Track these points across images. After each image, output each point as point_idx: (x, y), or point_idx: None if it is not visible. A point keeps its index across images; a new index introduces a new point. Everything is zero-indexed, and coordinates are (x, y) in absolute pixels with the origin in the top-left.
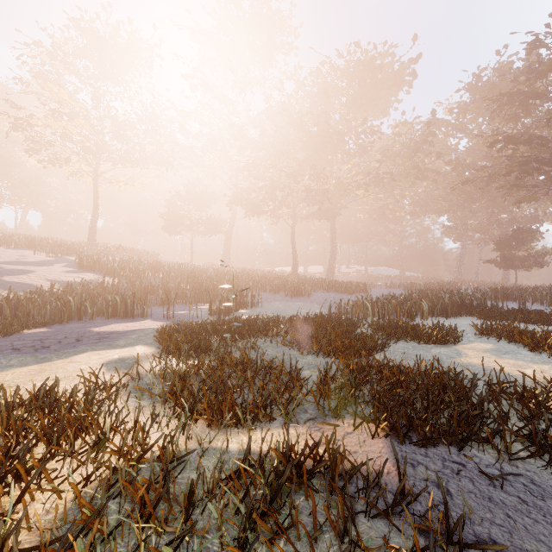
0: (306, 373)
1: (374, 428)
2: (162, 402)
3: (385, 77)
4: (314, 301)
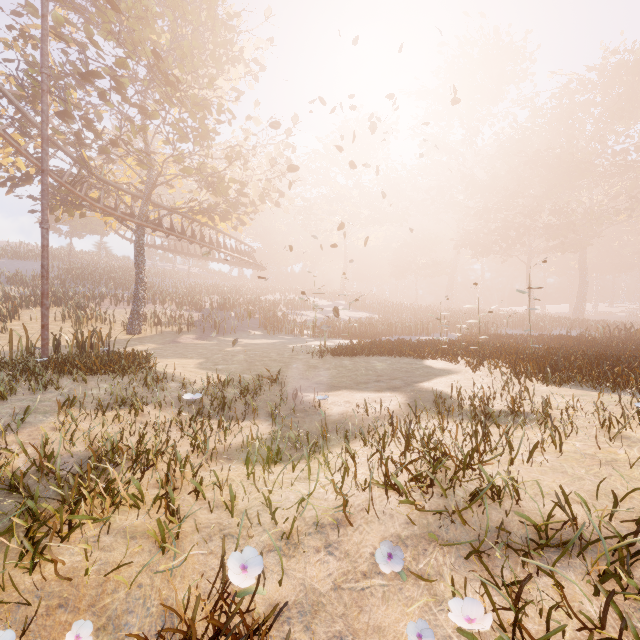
0: None
1: None
2: None
3: None
4: None
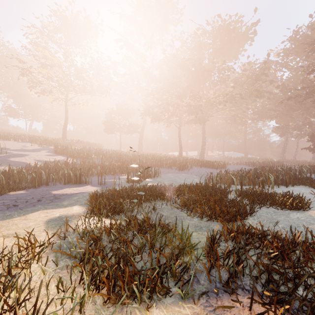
0: (194, 234)
1: (271, 313)
2: (74, 266)
3: (237, 35)
4: (193, 173)
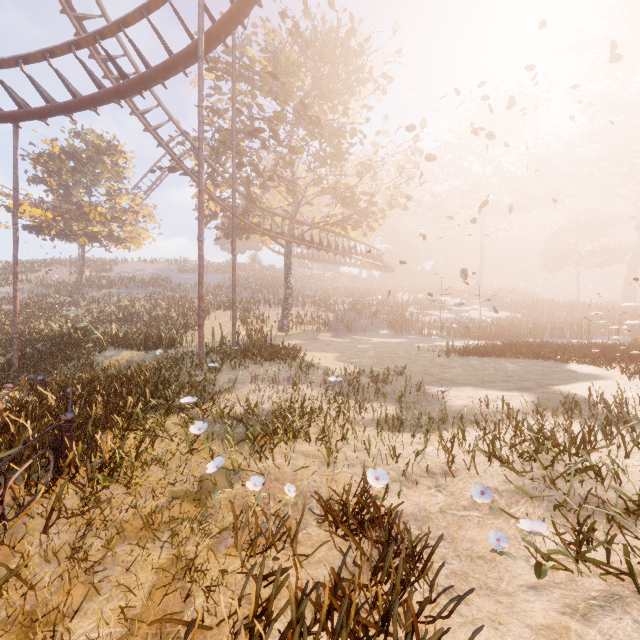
0: None
1: None
2: None
3: None
4: None
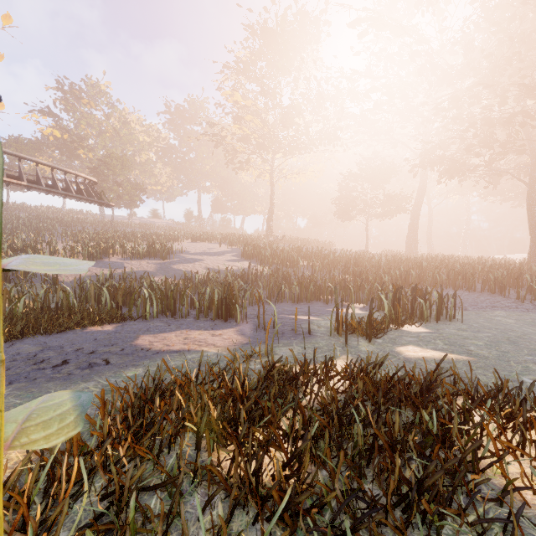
0: None
1: None
2: None
3: None
4: None
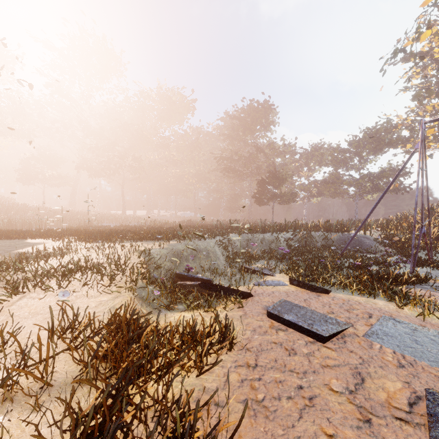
0: None
1: None
2: None
3: (178, 108)
4: None
